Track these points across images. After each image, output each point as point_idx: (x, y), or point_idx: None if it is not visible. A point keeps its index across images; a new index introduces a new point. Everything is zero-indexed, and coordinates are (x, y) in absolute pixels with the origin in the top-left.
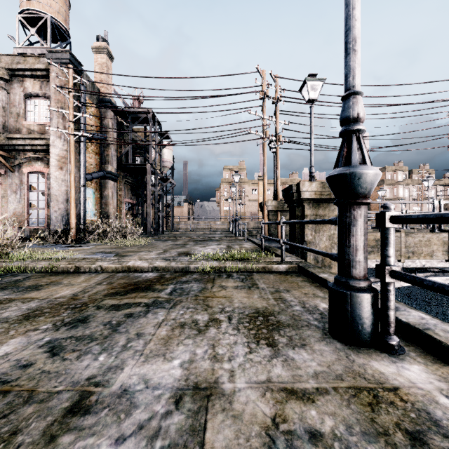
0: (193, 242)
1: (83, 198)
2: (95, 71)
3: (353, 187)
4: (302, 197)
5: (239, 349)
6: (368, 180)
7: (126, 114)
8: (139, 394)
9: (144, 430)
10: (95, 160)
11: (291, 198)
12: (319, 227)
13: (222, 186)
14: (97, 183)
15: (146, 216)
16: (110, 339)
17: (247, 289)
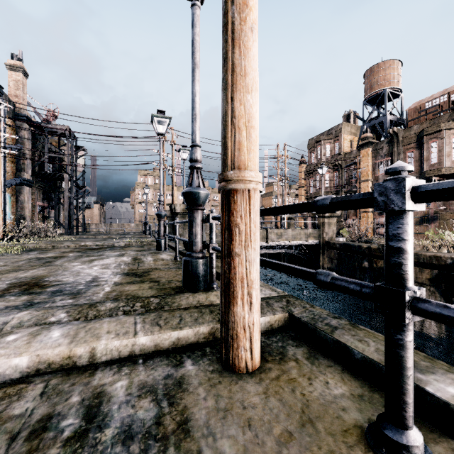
0: (111, 238)
1: (4, 203)
2: (24, 105)
3: (159, 216)
4: (176, 211)
5: (132, 252)
6: (162, 215)
7: (43, 128)
8: (112, 254)
9: (114, 255)
10: (11, 168)
11: (172, 212)
12: (186, 227)
13: (136, 190)
14: (13, 188)
15: (57, 218)
16: (98, 253)
17: (139, 248)
